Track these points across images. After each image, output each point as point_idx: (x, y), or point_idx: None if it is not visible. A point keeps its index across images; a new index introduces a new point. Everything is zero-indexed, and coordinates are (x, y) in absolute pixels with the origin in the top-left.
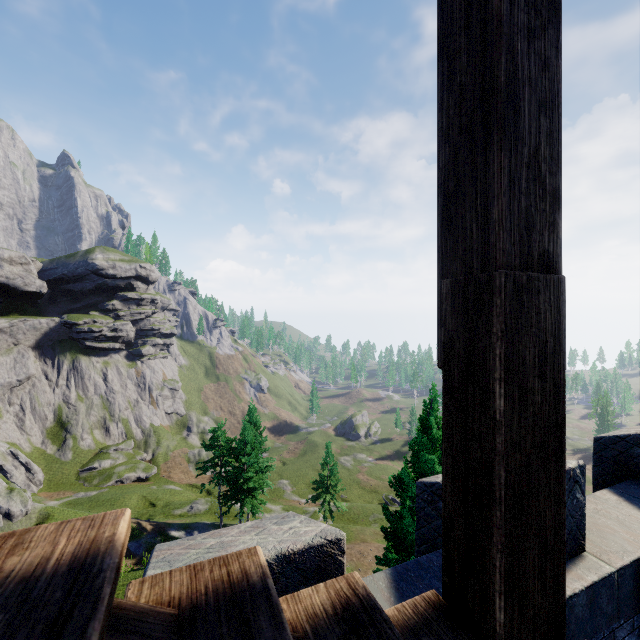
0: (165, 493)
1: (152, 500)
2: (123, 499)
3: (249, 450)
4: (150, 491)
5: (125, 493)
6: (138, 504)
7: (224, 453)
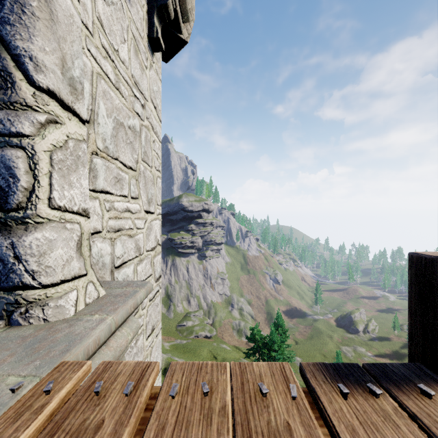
0: (221, 351)
1: (214, 354)
2: (199, 350)
3: (278, 348)
4: (213, 347)
5: (200, 346)
6: (207, 355)
7: (262, 347)
